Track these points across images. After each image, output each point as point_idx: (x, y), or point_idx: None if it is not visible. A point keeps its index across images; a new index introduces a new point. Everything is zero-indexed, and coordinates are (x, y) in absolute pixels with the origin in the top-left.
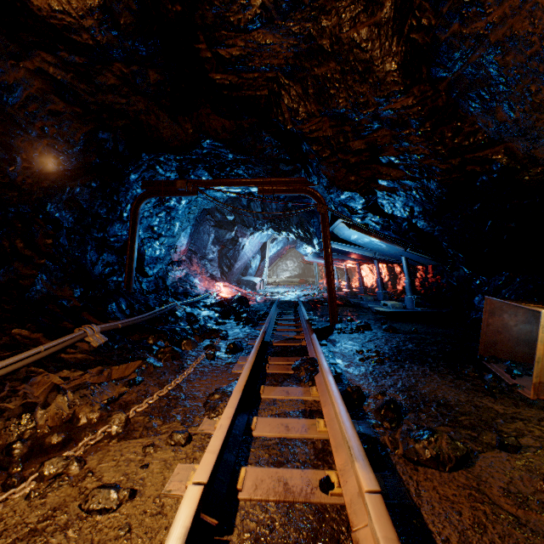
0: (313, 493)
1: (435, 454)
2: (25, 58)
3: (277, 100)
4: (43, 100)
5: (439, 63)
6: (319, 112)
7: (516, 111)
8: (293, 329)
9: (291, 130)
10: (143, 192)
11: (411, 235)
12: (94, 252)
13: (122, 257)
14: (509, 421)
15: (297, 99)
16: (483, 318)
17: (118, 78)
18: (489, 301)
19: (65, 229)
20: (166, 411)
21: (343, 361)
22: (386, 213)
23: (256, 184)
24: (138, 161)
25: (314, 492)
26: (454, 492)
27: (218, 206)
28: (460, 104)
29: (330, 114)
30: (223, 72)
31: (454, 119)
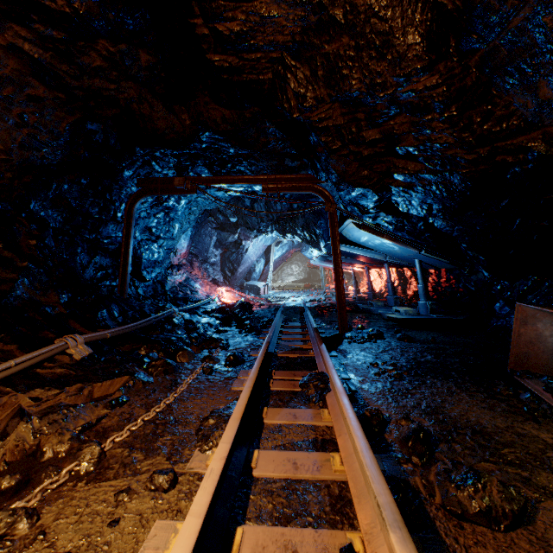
0: None
1: (485, 507)
2: None
3: (282, 85)
4: (20, 83)
5: (472, 31)
6: (329, 97)
7: None
8: (300, 338)
9: (297, 119)
10: (138, 190)
11: (427, 236)
12: (85, 254)
13: (117, 260)
14: None
15: (305, 82)
16: (513, 327)
17: (104, 59)
18: (520, 308)
19: (51, 229)
20: (150, 441)
21: (357, 376)
22: (400, 212)
23: (259, 182)
24: (131, 155)
25: None
26: None
27: (220, 208)
28: (494, 82)
29: (341, 98)
30: (221, 52)
31: (484, 101)
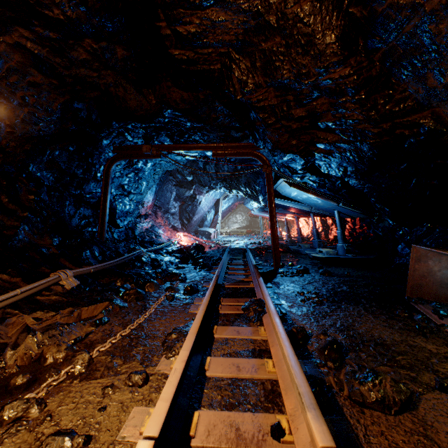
0: (264, 440)
1: (380, 397)
2: (4, 33)
3: (228, 73)
4: (23, 72)
5: (375, 34)
6: (265, 83)
7: (446, 77)
8: (242, 272)
9: (240, 100)
10: (114, 155)
11: (344, 191)
12: (72, 206)
13: (97, 211)
14: (443, 360)
15: (246, 71)
16: (410, 264)
17: (89, 53)
18: (415, 249)
19: (46, 186)
20: (127, 351)
21: (287, 302)
22: (322, 173)
23: (210, 149)
24: (109, 128)
25: (266, 439)
26: (402, 438)
27: (178, 169)
28: (393, 73)
29: (275, 84)
30: (181, 48)
31: (386, 87)
